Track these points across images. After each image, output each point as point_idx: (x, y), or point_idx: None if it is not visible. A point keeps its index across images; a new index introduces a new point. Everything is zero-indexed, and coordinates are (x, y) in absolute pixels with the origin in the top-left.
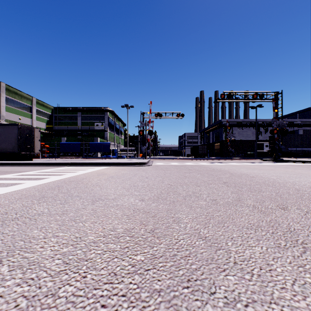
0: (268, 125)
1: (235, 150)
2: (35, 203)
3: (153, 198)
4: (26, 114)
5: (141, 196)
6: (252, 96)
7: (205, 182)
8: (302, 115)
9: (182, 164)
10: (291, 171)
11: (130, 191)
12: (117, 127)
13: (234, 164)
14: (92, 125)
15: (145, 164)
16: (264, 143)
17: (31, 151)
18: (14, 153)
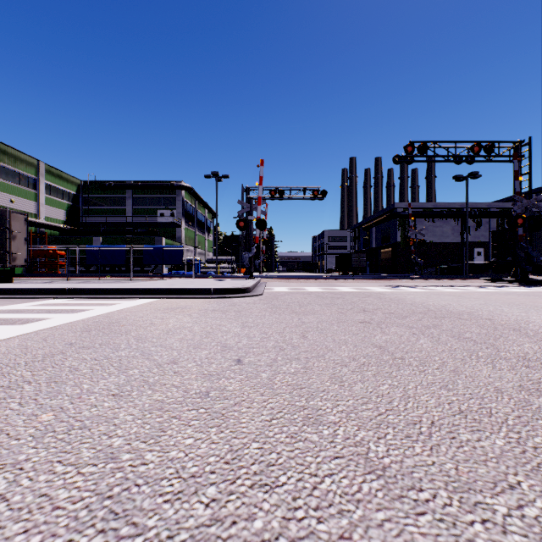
0: (482, 214)
1: None
2: None
3: None
4: (25, 192)
5: None
6: (470, 149)
7: None
8: None
9: (334, 292)
10: None
11: None
12: (200, 219)
13: (446, 289)
14: (153, 215)
15: (248, 291)
16: (474, 248)
17: (3, 263)
18: None
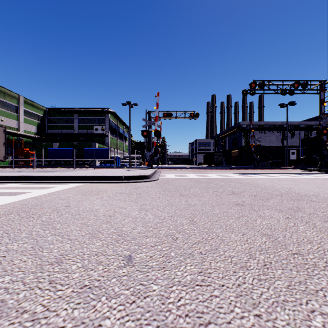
0: (295, 128)
1: None
2: None
3: None
4: (10, 115)
5: None
6: (292, 85)
7: None
8: None
9: (206, 178)
10: None
11: None
12: (120, 132)
13: (280, 176)
14: (91, 129)
15: (148, 177)
16: (290, 150)
17: None
18: None
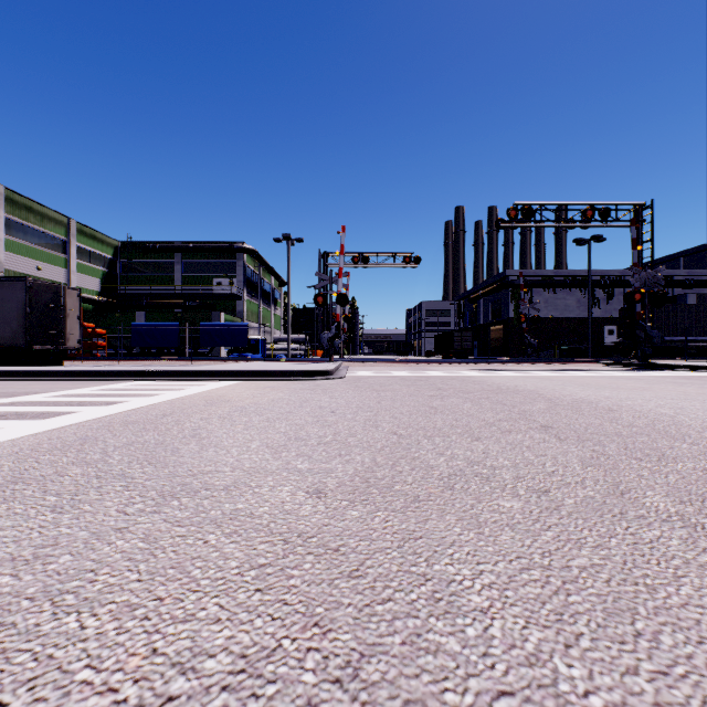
0: (614, 283)
1: (538, 342)
2: None
3: (351, 487)
4: (54, 258)
5: (314, 477)
6: (582, 214)
7: (492, 427)
8: (692, 262)
9: (420, 376)
10: (698, 394)
11: (285, 458)
12: (265, 289)
13: (543, 373)
14: (208, 284)
15: (330, 373)
16: (604, 325)
17: (58, 344)
18: (16, 348)
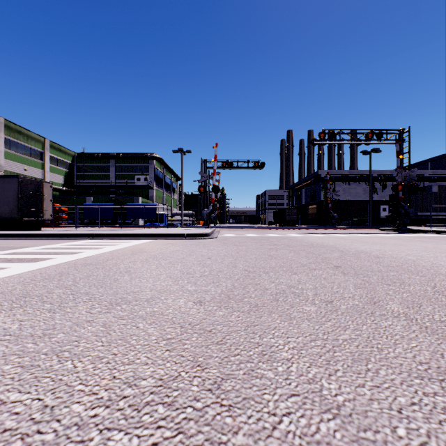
0: (387, 178)
1: (339, 216)
2: (4, 309)
3: (219, 299)
4: (35, 163)
5: (198, 294)
6: (365, 135)
7: (304, 267)
8: (435, 165)
9: (264, 237)
10: (434, 247)
11: (181, 284)
12: (167, 182)
13: (340, 235)
14: (131, 179)
15: (208, 235)
16: (380, 205)
17: (39, 217)
18: (12, 219)
